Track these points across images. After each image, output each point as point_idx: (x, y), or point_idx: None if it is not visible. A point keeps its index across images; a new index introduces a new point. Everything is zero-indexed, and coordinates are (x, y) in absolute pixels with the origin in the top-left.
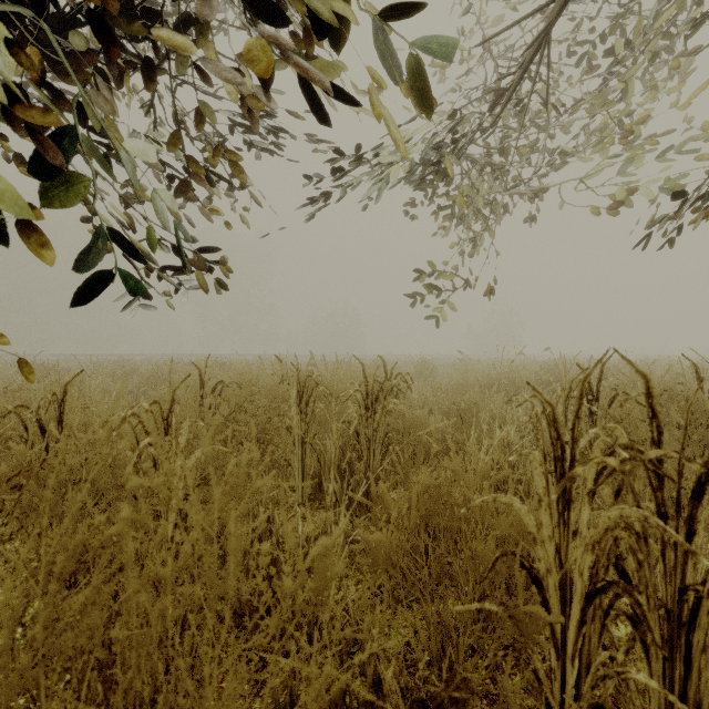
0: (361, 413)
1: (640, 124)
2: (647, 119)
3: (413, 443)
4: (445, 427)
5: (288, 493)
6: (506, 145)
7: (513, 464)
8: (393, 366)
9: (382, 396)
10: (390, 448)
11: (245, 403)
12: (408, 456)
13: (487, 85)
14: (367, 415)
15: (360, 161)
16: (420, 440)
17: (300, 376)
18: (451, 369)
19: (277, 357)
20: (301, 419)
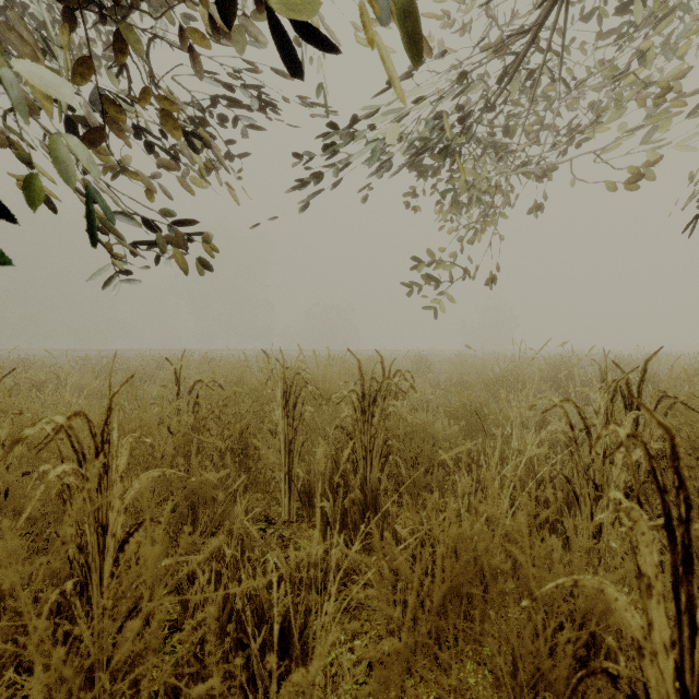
0: (357, 418)
1: (666, 94)
2: (674, 88)
3: (416, 450)
4: (454, 433)
5: (274, 507)
6: (511, 127)
7: (539, 481)
8: (392, 362)
9: (380, 395)
10: (390, 458)
11: (216, 409)
12: (410, 466)
13: (498, 49)
14: (363, 420)
15: (355, 134)
16: (424, 447)
17: (288, 373)
18: (448, 364)
19: (264, 352)
20: (288, 423)
